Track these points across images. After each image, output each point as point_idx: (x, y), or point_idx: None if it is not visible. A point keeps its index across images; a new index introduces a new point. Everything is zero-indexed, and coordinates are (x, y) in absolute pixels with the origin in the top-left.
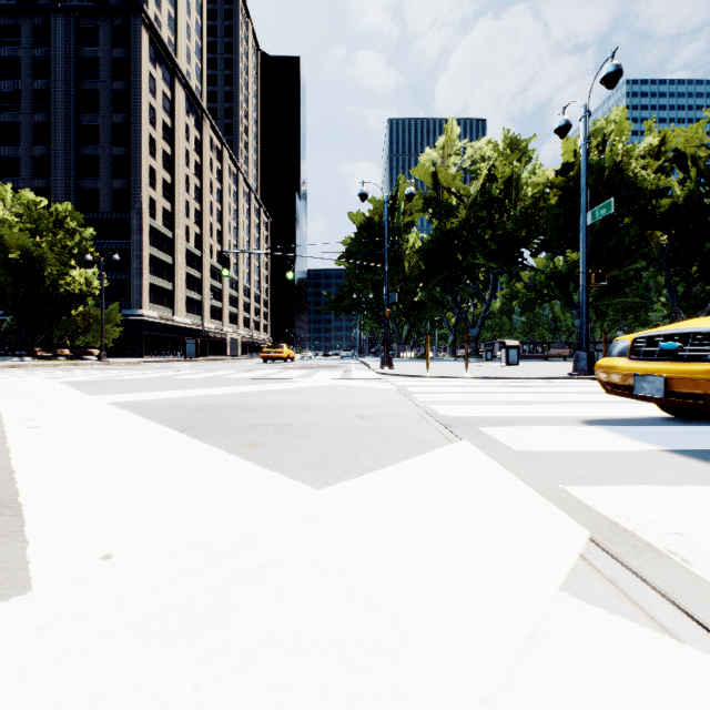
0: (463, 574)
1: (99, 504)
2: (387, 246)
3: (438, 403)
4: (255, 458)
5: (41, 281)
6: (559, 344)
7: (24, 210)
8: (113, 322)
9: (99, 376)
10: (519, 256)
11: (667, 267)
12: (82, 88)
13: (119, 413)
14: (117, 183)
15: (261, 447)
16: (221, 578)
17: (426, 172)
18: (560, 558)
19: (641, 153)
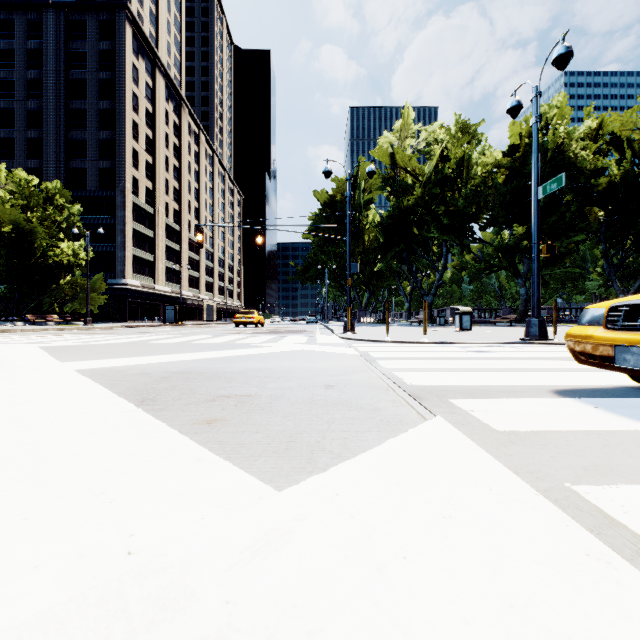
0: None
1: (3, 516)
2: (350, 220)
3: (403, 370)
4: (211, 440)
5: (32, 252)
6: (505, 310)
7: (17, 187)
8: (99, 290)
9: (79, 341)
10: (470, 230)
11: (604, 240)
12: (71, 77)
13: (82, 382)
14: (103, 164)
15: (219, 425)
16: None
17: (384, 153)
18: (624, 633)
19: (581, 136)
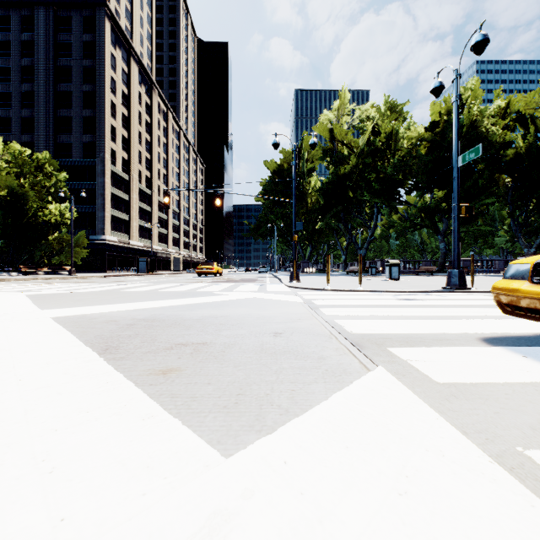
0: None
1: None
2: (295, 185)
3: (343, 317)
4: (164, 393)
5: (25, 213)
6: (427, 262)
7: (12, 157)
8: (82, 245)
9: (61, 289)
10: (397, 194)
11: (511, 203)
12: (59, 64)
13: (54, 329)
14: (85, 138)
15: (174, 375)
16: None
17: (325, 129)
18: None
19: (492, 114)
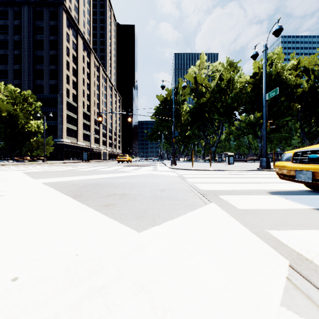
0: (221, 292)
1: (21, 241)
2: (174, 110)
3: (198, 183)
4: (108, 213)
5: (17, 126)
6: (251, 154)
7: (9, 93)
8: (50, 144)
9: (41, 169)
10: (233, 115)
11: (300, 120)
12: (36, 39)
13: (45, 188)
14: (51, 82)
15: (112, 206)
16: (77, 296)
17: (191, 76)
18: (276, 280)
19: (289, 68)
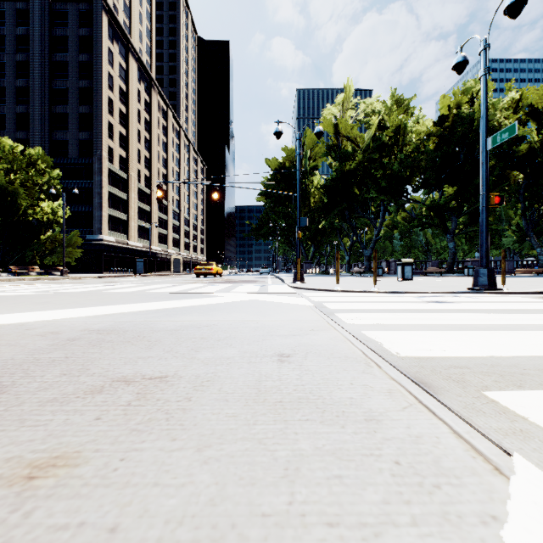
0: None
1: None
2: (299, 177)
3: (371, 327)
4: None
5: (15, 211)
6: (434, 262)
7: (1, 153)
8: (76, 244)
9: (36, 290)
10: (404, 191)
11: (523, 201)
12: (55, 59)
13: None
14: (82, 135)
15: (45, 488)
16: None
17: (329, 123)
18: None
19: (504, 107)
